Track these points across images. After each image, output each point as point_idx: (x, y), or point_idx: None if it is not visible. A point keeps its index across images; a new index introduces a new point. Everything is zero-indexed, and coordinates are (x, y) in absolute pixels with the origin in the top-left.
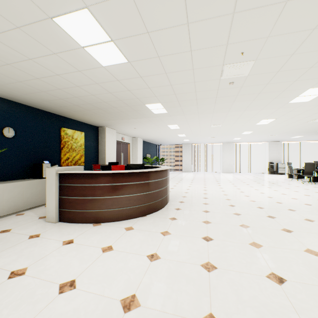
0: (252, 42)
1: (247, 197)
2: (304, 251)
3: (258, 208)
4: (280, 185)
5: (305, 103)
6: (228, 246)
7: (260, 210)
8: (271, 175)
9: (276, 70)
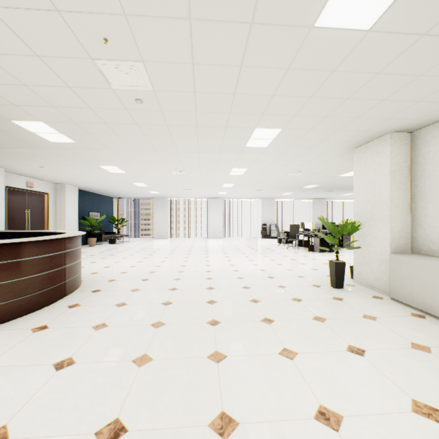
0: (106, 20)
1: (208, 272)
2: (207, 357)
3: (206, 290)
4: (262, 253)
5: (265, 149)
6: (89, 374)
7: (206, 293)
8: (263, 239)
9: (191, 89)
